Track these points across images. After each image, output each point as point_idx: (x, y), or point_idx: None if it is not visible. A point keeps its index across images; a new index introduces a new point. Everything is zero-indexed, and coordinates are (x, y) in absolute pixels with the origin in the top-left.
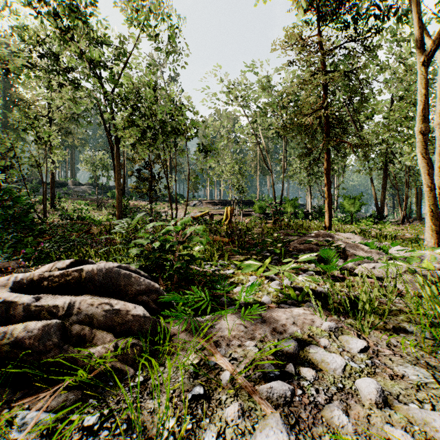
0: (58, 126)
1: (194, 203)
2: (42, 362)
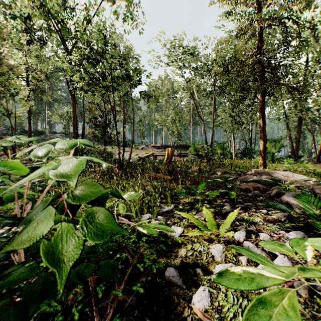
0: (35, 86)
1: (142, 147)
2: None
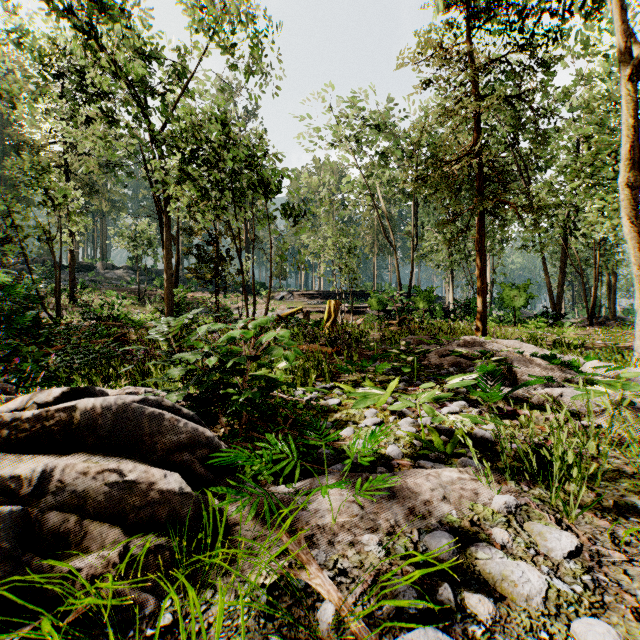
0: (81, 182)
1: (281, 295)
2: None
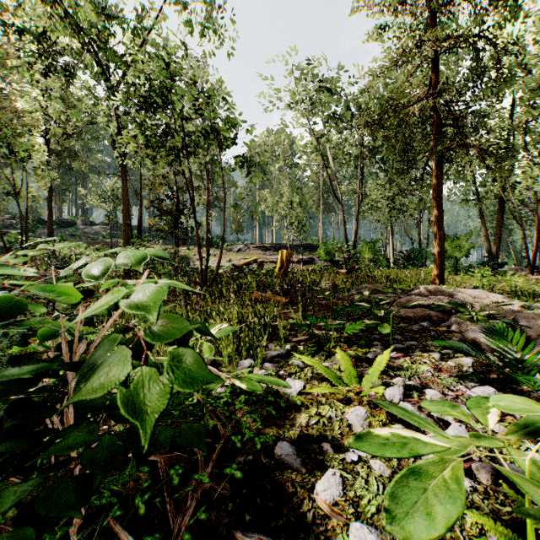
0: (59, 146)
1: (238, 247)
2: None
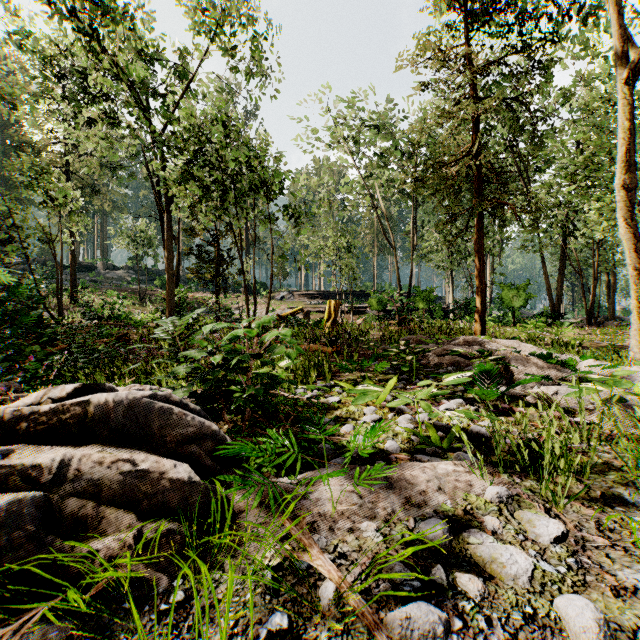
0: (82, 183)
1: (281, 295)
2: (4, 569)
